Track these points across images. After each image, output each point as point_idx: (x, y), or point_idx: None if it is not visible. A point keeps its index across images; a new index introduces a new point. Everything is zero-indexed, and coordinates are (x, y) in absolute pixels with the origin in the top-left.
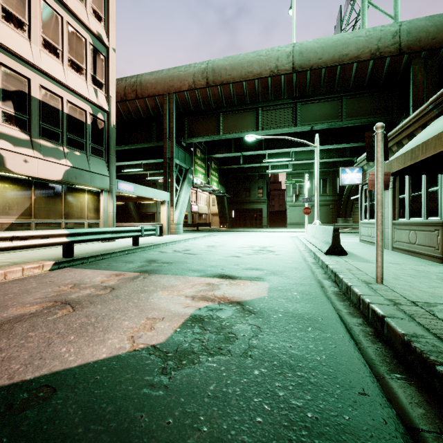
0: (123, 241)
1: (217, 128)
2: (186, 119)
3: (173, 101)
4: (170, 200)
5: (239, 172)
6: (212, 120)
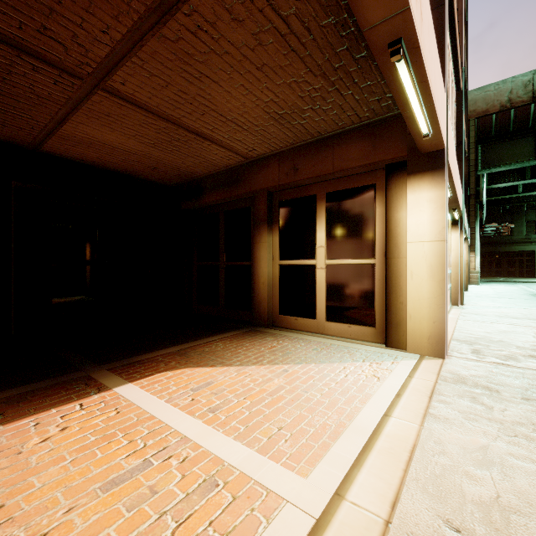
0: (483, 291)
1: (534, 151)
2: (479, 146)
3: (474, 128)
4: (470, 244)
5: (500, 202)
6: (523, 143)
